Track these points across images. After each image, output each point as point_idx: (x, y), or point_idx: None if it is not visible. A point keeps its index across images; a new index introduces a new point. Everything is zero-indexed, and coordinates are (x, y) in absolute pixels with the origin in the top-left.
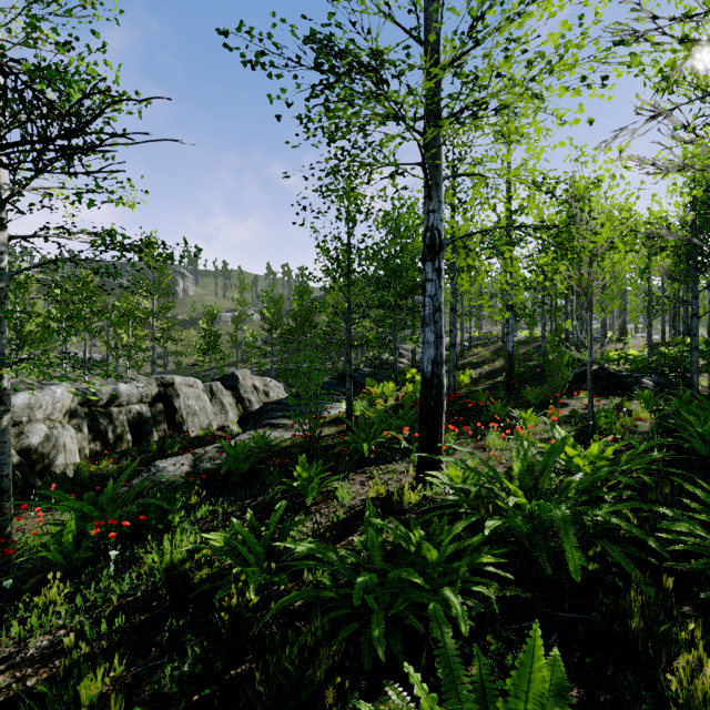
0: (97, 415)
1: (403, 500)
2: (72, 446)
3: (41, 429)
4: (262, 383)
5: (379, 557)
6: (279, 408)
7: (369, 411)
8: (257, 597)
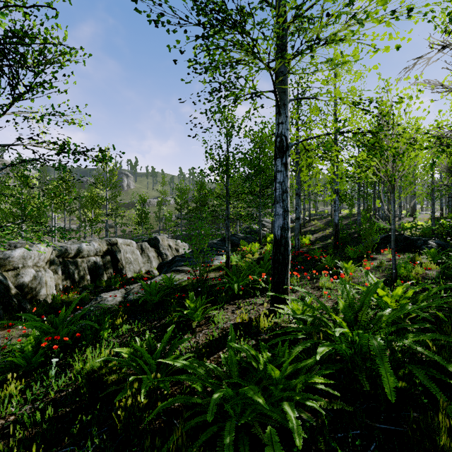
0: (67, 263)
1: (259, 325)
2: (51, 283)
3: (31, 272)
4: (174, 243)
5: (236, 372)
6: (183, 260)
7: (241, 261)
8: (146, 399)
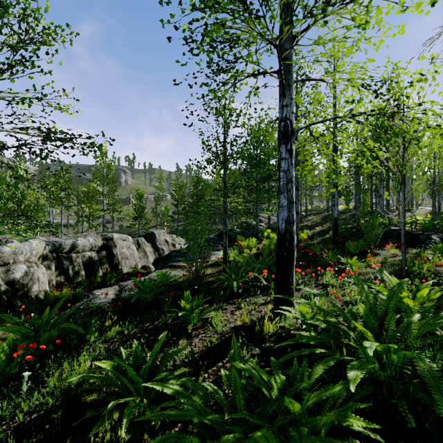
0: (62, 258)
1: (263, 330)
2: (44, 279)
3: (22, 268)
4: (171, 238)
5: (242, 400)
6: (179, 255)
7: (239, 257)
8: (127, 435)
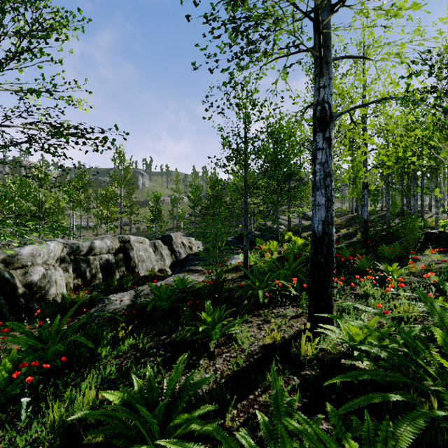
0: (79, 261)
1: (300, 353)
2: (61, 281)
3: (40, 270)
4: (187, 241)
5: None
6: (196, 258)
7: (261, 261)
8: None
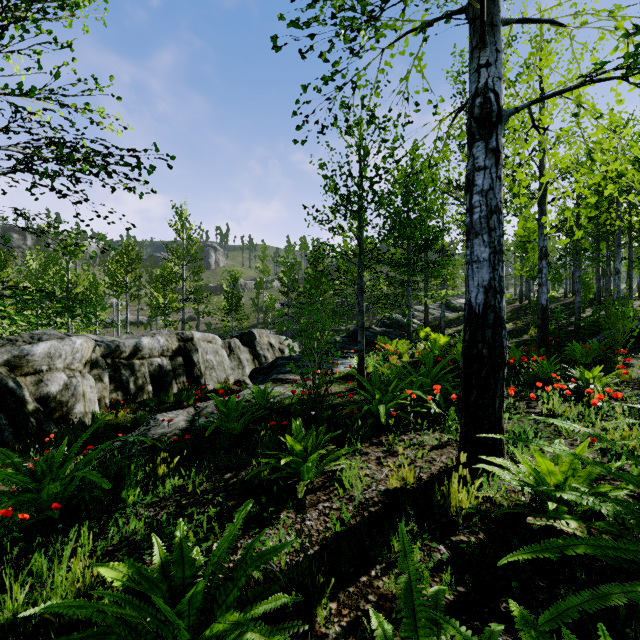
0: (119, 366)
1: (450, 505)
2: (92, 395)
3: (60, 378)
4: (277, 341)
5: None
6: (288, 363)
7: (383, 367)
8: None
